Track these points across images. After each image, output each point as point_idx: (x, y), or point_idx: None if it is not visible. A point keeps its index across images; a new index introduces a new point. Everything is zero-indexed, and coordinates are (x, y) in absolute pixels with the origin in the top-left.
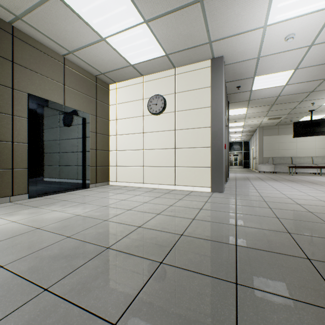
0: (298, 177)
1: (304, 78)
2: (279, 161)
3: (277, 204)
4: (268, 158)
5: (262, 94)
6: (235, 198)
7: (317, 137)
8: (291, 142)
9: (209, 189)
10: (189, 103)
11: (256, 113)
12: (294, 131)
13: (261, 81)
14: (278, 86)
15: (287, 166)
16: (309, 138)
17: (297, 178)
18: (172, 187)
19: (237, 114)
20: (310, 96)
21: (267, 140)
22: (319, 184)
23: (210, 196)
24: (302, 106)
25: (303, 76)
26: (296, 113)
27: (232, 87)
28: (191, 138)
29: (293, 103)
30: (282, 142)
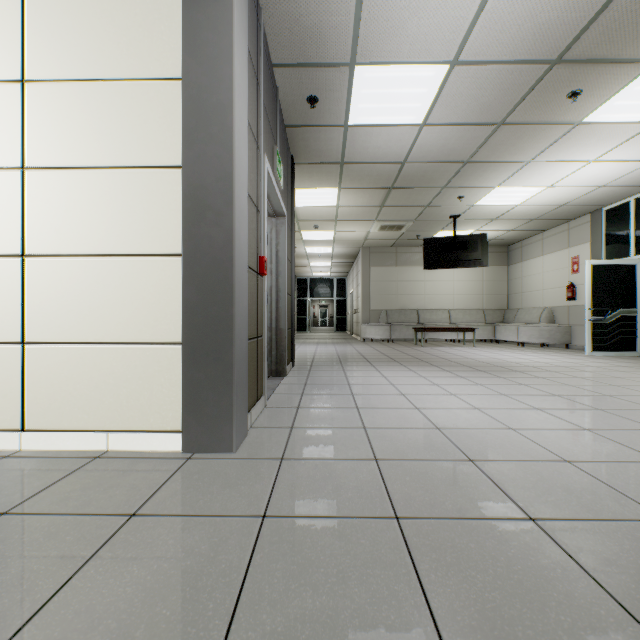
0: (435, 352)
1: (464, 111)
2: (398, 317)
3: (461, 558)
4: (380, 311)
5: (372, 148)
6: (264, 506)
7: (456, 274)
8: (418, 281)
9: (179, 441)
10: (90, 51)
11: (359, 209)
12: (425, 257)
13: (371, 91)
14: (406, 125)
15: (411, 328)
16: (444, 276)
17: (434, 354)
18: (8, 441)
19: (318, 206)
20: (461, 177)
21: (377, 276)
22: (484, 371)
23: (141, 504)
24: (443, 202)
25: (464, 102)
26: (430, 220)
27: (295, 97)
28: (100, 212)
29: (429, 190)
30: (402, 281)
